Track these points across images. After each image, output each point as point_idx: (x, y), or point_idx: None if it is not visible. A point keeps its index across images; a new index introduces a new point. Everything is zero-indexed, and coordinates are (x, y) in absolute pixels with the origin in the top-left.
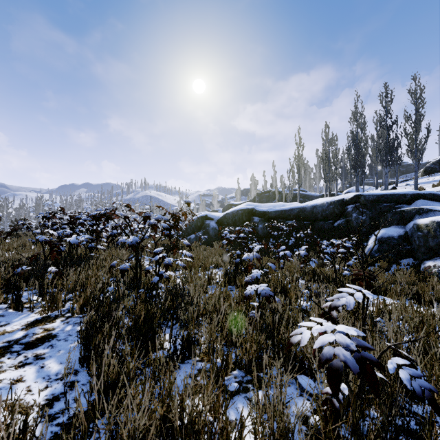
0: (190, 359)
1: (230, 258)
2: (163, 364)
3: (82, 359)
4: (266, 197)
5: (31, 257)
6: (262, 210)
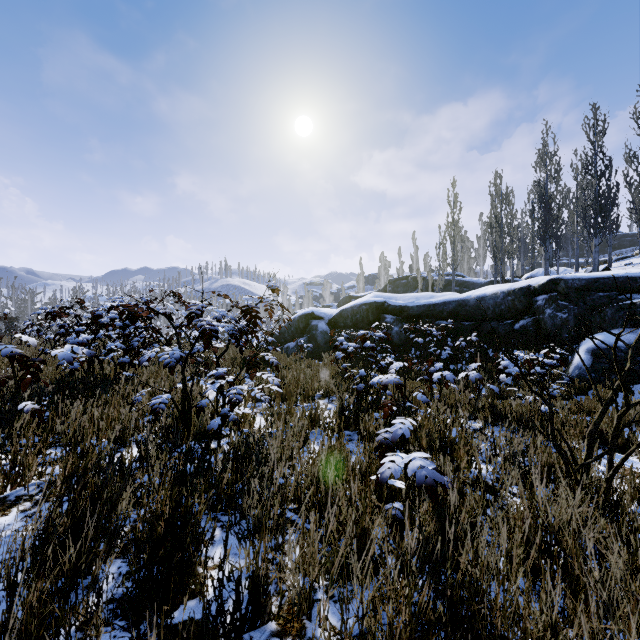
0: (256, 629)
1: (349, 381)
2: None
3: (1, 637)
4: (403, 286)
5: None
6: (399, 305)
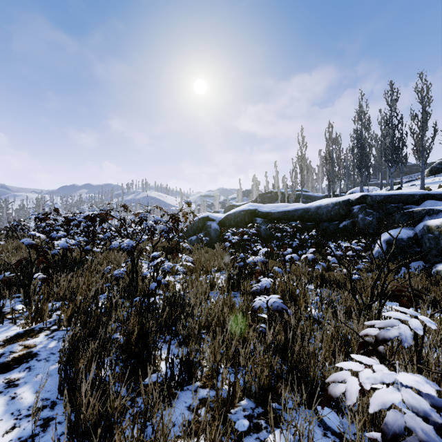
0: (190, 385)
1: (233, 261)
2: (157, 400)
3: (61, 387)
4: (268, 198)
5: (17, 262)
6: (265, 211)
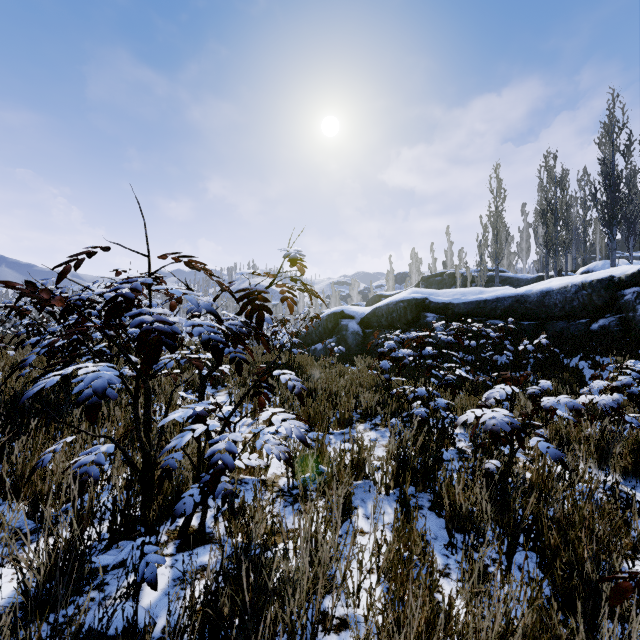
0: None
1: (395, 398)
2: None
3: None
4: (437, 283)
5: None
6: (442, 301)
